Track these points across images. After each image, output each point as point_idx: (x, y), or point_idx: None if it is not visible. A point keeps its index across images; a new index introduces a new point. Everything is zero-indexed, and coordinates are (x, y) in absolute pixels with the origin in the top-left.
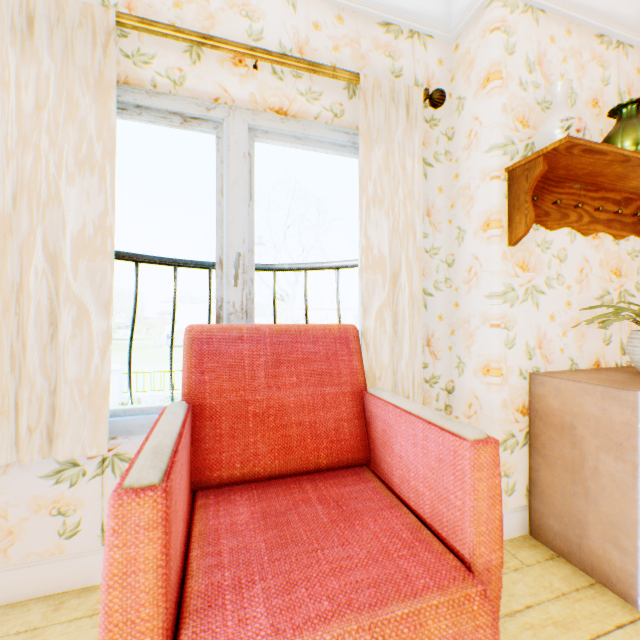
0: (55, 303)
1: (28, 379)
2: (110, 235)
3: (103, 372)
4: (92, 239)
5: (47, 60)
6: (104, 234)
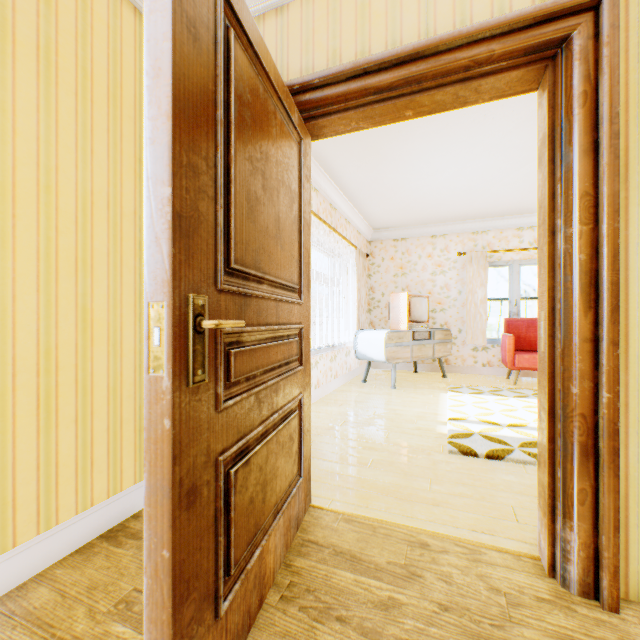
0: (475, 313)
1: (471, 328)
2: (486, 299)
3: (484, 328)
4: (482, 300)
5: (474, 266)
6: (485, 299)
